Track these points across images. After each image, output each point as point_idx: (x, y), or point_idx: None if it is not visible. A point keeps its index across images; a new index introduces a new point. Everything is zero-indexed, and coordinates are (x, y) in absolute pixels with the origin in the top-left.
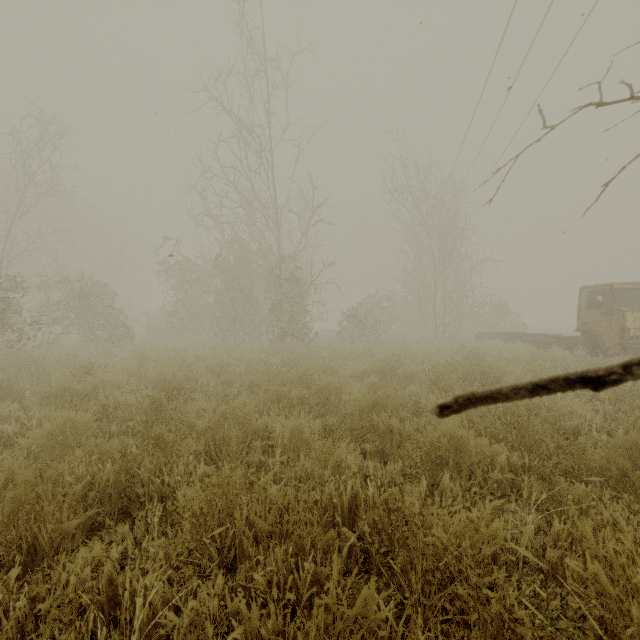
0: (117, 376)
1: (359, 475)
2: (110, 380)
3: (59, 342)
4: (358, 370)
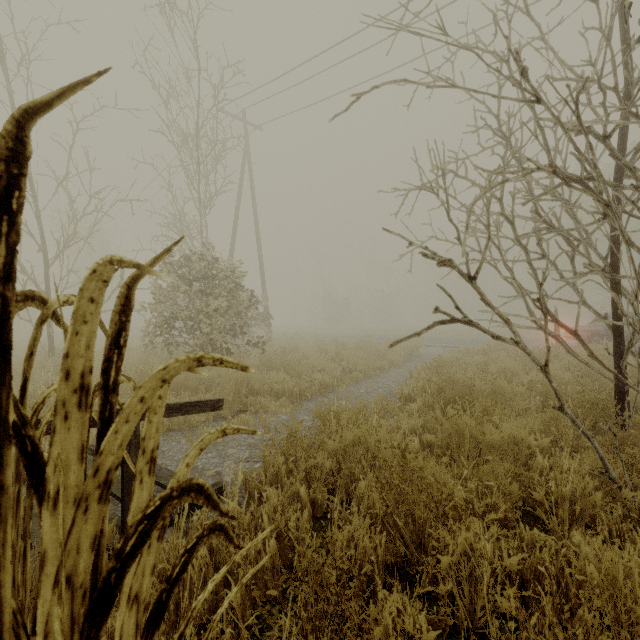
0: None
1: None
2: None
3: None
4: None
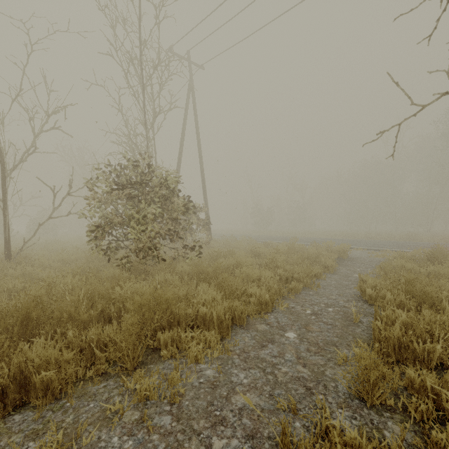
0: None
1: None
2: None
3: None
4: None
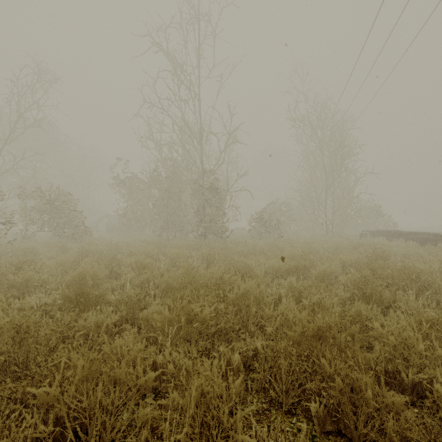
0: (41, 274)
1: None
2: (32, 279)
3: (38, 237)
4: (271, 267)
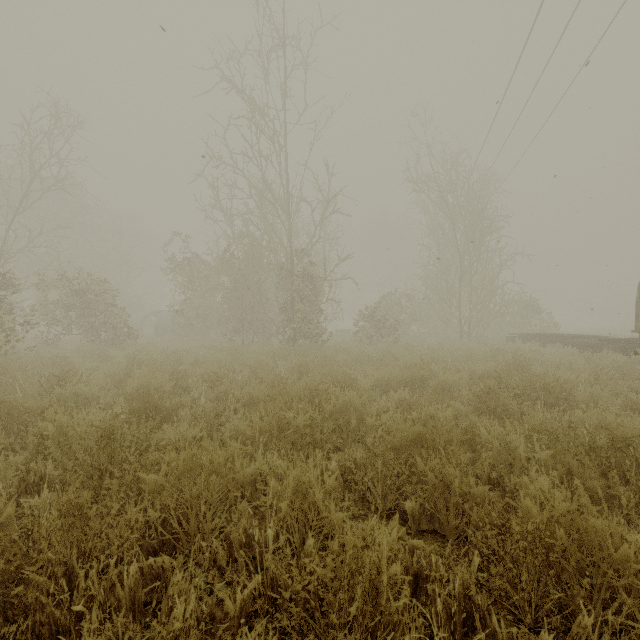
0: (92, 387)
1: (407, 586)
2: (82, 392)
3: (62, 343)
4: (380, 379)
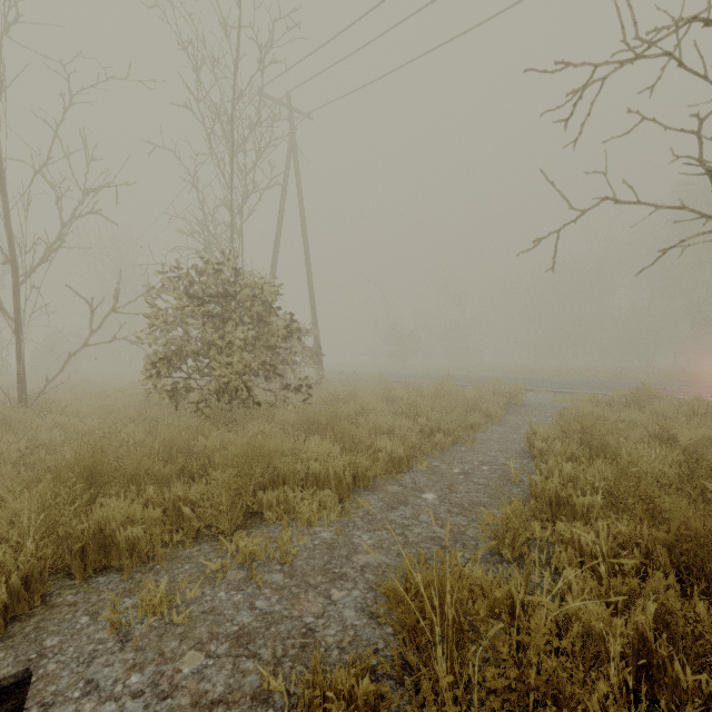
0: None
1: None
2: None
3: None
4: None
